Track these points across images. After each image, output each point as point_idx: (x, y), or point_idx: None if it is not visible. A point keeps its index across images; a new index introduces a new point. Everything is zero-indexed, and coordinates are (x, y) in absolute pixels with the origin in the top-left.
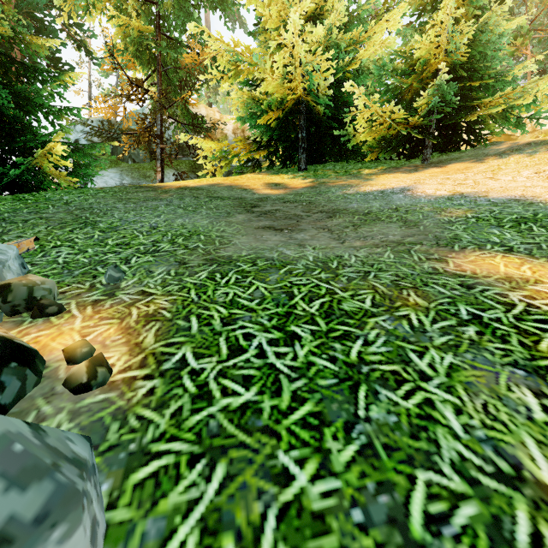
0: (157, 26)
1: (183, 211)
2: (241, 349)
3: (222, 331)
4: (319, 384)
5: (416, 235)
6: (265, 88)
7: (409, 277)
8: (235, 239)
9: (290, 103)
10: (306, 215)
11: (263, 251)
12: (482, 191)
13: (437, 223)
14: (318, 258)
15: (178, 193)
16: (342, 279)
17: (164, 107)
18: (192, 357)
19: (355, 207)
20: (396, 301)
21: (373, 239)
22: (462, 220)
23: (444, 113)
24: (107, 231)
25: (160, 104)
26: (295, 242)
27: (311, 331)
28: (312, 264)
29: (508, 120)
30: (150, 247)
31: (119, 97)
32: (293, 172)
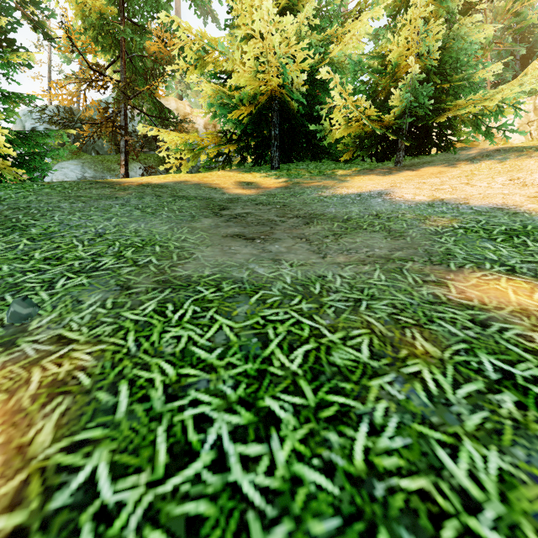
0: (120, 9)
1: (140, 212)
2: (189, 452)
3: (163, 413)
4: (312, 532)
5: (404, 248)
6: (236, 80)
7: (409, 309)
8: (197, 251)
9: (263, 98)
10: (280, 220)
11: (230, 268)
12: (462, 197)
13: (424, 233)
14: (297, 279)
15: (138, 191)
16: (328, 312)
17: (129, 97)
18: (106, 475)
19: (333, 212)
20: (400, 348)
21: (358, 253)
22: (450, 231)
23: (417, 116)
24: (38, 239)
25: (124, 93)
26: (269, 256)
27: (293, 408)
28: (290, 288)
29: (478, 126)
30: (88, 262)
31: (77, 83)
32: (265, 170)
